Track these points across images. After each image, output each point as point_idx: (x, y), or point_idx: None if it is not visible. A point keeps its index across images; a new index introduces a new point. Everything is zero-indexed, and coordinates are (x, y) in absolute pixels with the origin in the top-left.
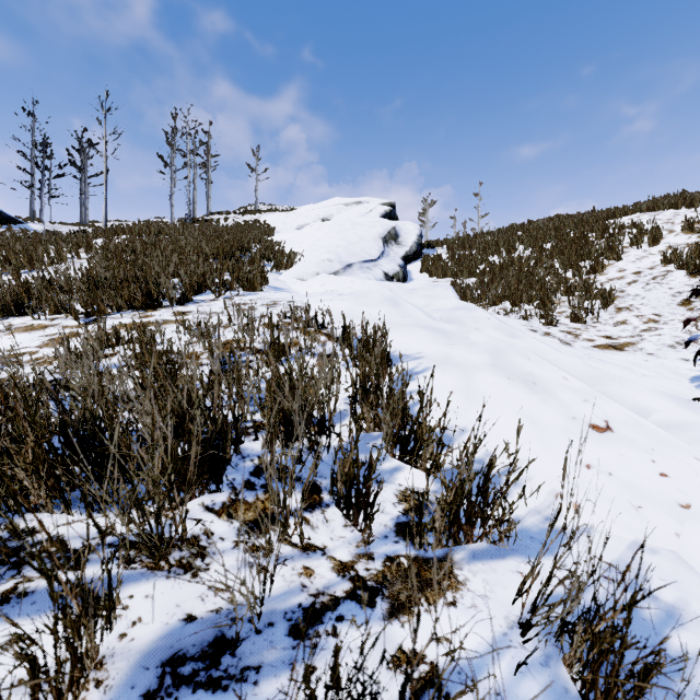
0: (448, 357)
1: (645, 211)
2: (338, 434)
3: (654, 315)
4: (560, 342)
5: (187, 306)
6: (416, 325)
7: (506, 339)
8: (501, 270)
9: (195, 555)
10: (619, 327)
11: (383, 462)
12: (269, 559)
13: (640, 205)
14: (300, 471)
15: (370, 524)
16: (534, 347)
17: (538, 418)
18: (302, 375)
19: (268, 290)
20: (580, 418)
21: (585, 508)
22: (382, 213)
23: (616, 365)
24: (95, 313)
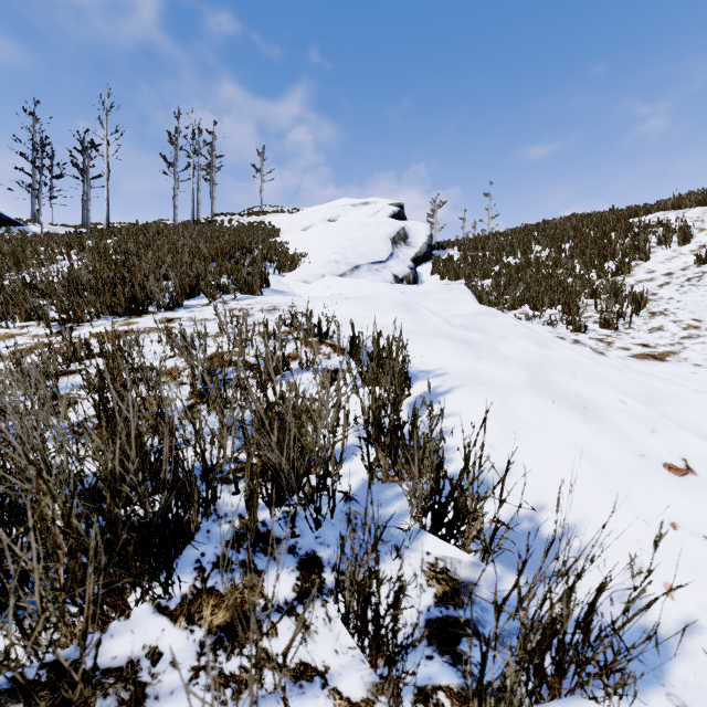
0: (477, 373)
1: (670, 209)
2: (345, 493)
3: (693, 320)
4: (593, 351)
5: (176, 312)
6: (434, 334)
7: (537, 349)
8: (517, 272)
9: (125, 703)
10: (655, 334)
11: (404, 518)
12: (241, 703)
13: (664, 202)
14: (277, 621)
15: (398, 682)
16: (570, 358)
17: (597, 455)
18: (295, 413)
19: (269, 293)
20: (650, 455)
21: (682, 590)
22: (390, 214)
23: (661, 379)
24: (71, 320)
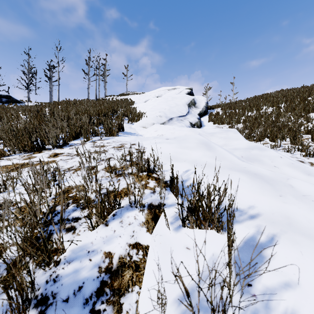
0: (289, 217)
1: None
2: None
3: None
4: None
5: (63, 149)
6: (232, 168)
7: (305, 177)
8: (255, 120)
9: None
10: None
11: None
12: None
13: None
14: None
15: None
16: None
17: None
18: None
19: (123, 134)
20: None
21: None
22: (186, 93)
23: None
24: None
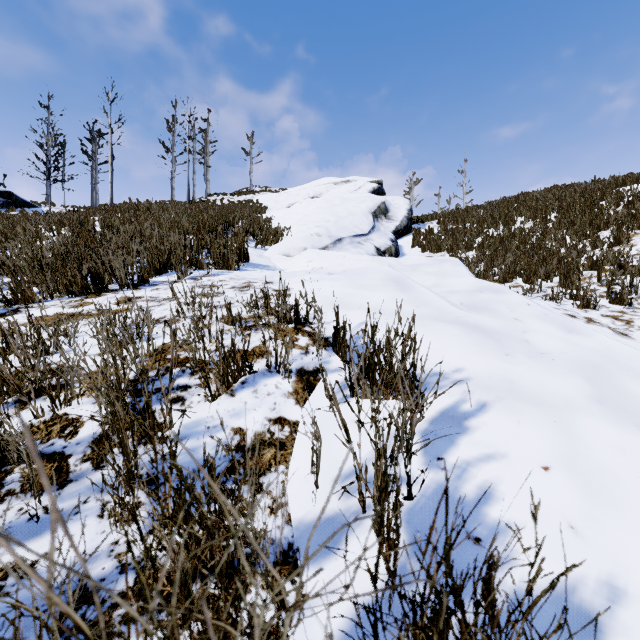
0: (512, 380)
1: None
2: None
3: None
4: (614, 333)
5: (139, 290)
6: (438, 318)
7: (564, 335)
8: (501, 243)
9: None
10: None
11: None
12: None
13: None
14: None
15: None
16: (609, 348)
17: None
18: (179, 638)
19: (248, 268)
20: None
21: None
22: (370, 190)
23: None
24: (19, 300)
